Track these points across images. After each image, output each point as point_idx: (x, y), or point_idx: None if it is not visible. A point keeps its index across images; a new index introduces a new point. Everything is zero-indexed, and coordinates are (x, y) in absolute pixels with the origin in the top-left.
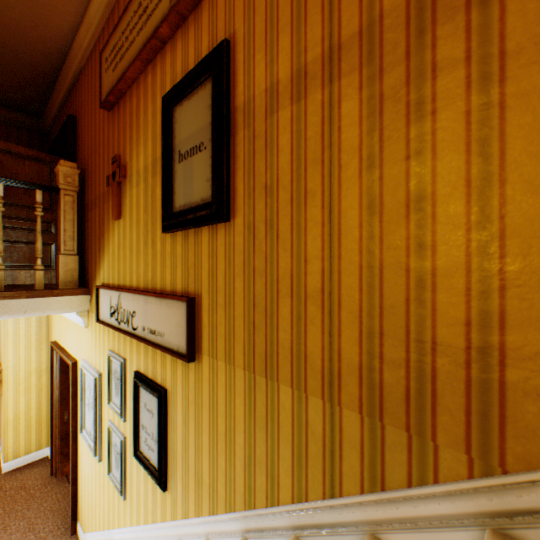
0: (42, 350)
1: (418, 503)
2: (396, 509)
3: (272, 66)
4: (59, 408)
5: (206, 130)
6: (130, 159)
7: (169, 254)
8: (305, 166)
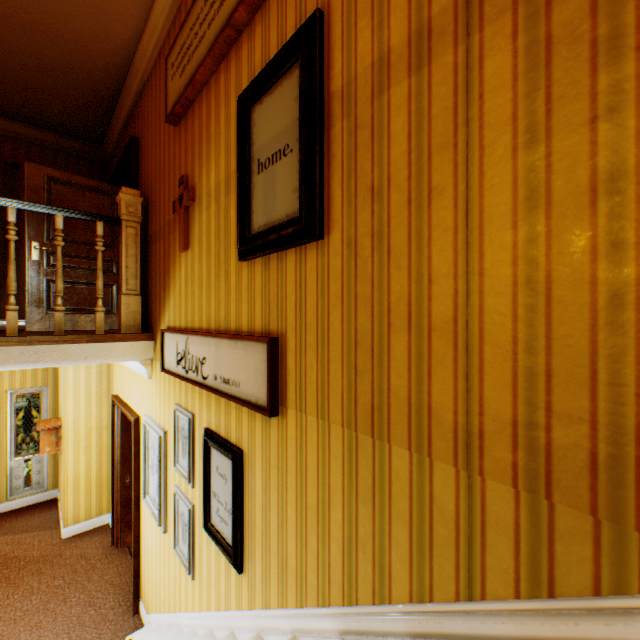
0: (103, 405)
1: (612, 620)
2: (575, 625)
3: (381, 31)
4: (120, 470)
5: (292, 128)
6: (199, 179)
7: (245, 287)
8: (428, 155)
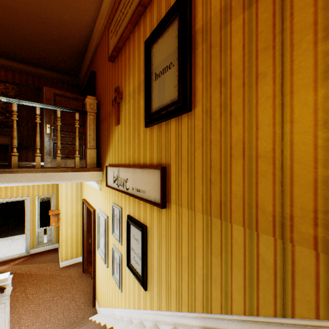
0: (78, 203)
1: None
2: None
3: None
4: (86, 236)
5: (173, 53)
6: (124, 88)
7: (148, 141)
8: (255, 55)
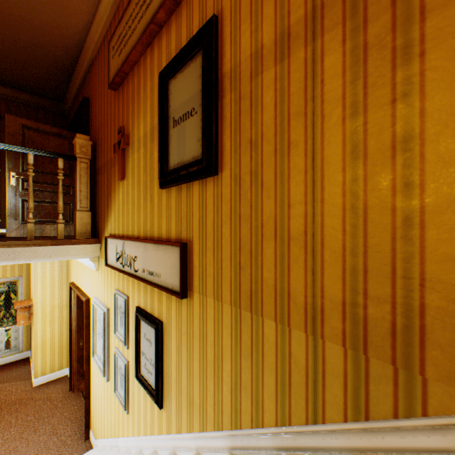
0: (63, 289)
1: (405, 434)
2: (382, 438)
3: (257, 33)
4: (76, 337)
5: (196, 97)
6: (132, 129)
7: (164, 207)
8: (288, 120)
